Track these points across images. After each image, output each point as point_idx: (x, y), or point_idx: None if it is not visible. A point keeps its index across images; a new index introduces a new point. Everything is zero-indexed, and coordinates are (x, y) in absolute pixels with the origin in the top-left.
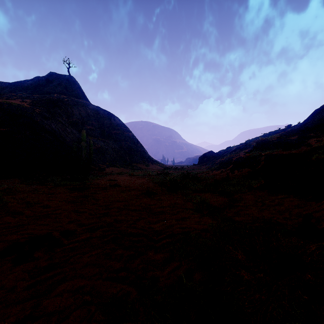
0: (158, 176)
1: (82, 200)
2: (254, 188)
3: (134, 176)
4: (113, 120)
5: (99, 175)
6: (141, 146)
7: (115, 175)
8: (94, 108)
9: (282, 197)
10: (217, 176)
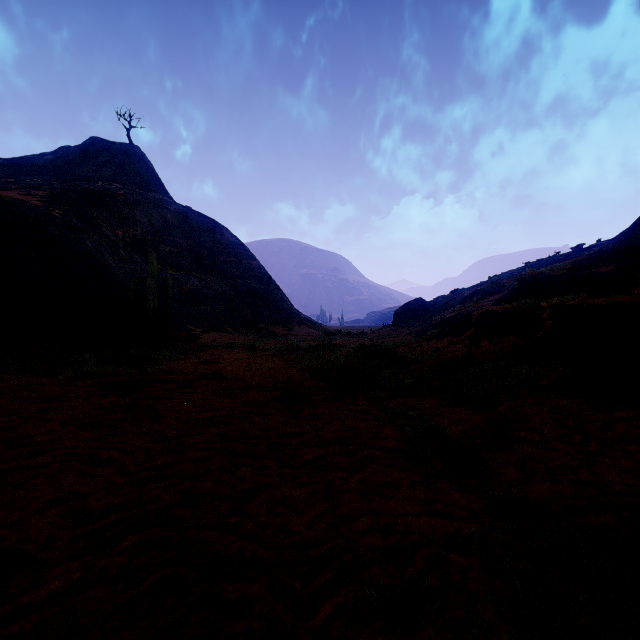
0: (310, 353)
1: (121, 420)
2: (544, 387)
3: (259, 352)
4: (220, 236)
5: (186, 350)
6: (277, 287)
7: (219, 351)
8: (181, 211)
9: (630, 416)
10: (443, 353)
